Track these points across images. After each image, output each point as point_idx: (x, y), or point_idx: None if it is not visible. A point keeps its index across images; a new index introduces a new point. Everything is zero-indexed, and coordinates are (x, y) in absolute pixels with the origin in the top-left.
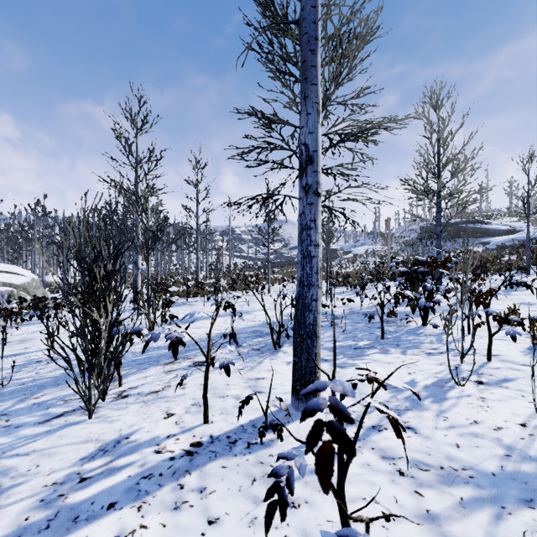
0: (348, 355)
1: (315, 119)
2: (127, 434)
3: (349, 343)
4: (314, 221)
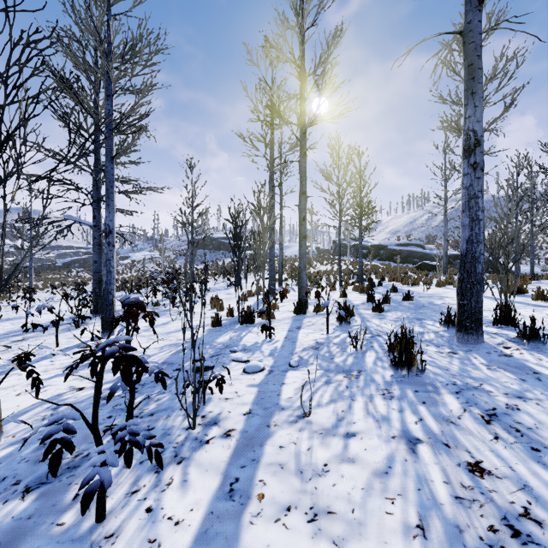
0: None
1: (113, 215)
2: (11, 358)
3: None
4: (113, 257)
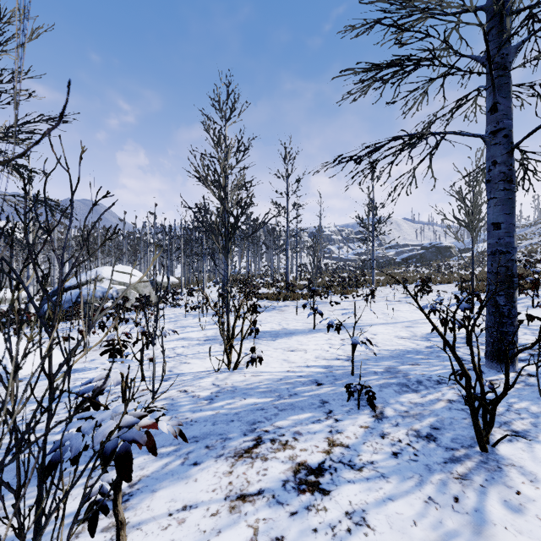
0: None
1: None
2: None
3: None
4: None
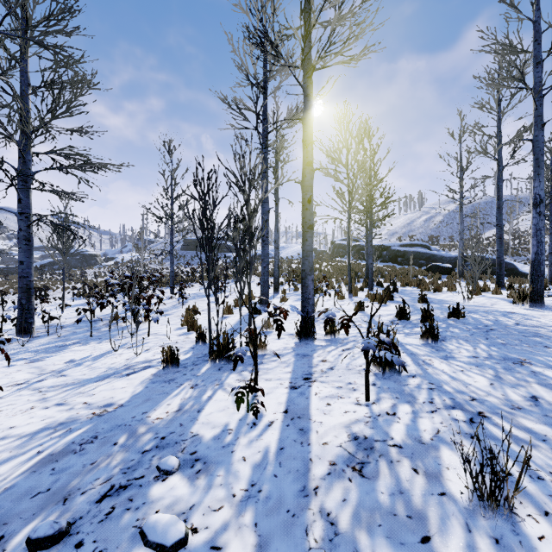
0: (50, 352)
1: None
2: None
3: (58, 344)
4: None
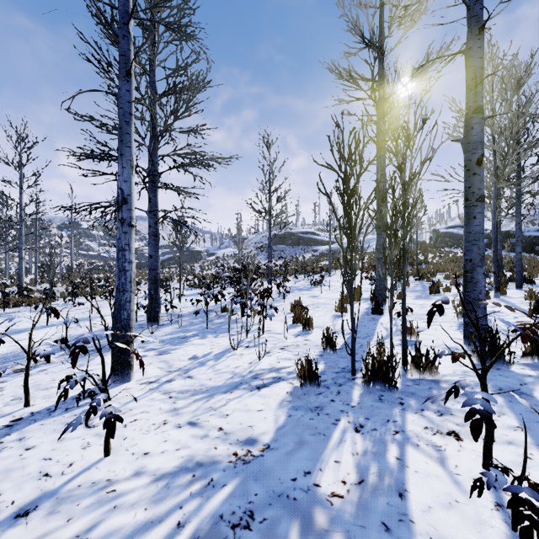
0: (174, 343)
1: (129, 172)
2: None
3: (180, 335)
4: (128, 245)
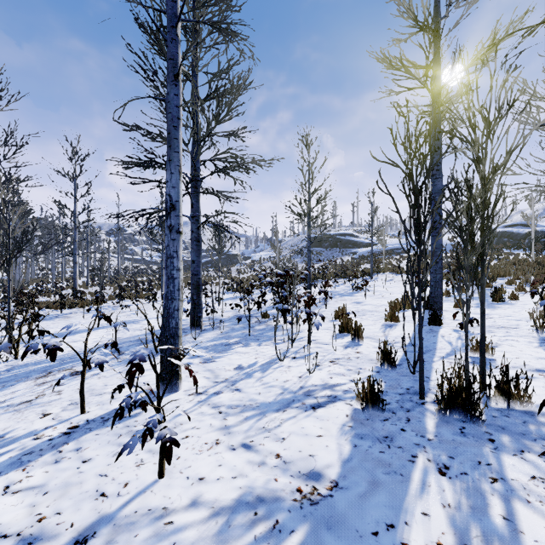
0: (218, 350)
1: (177, 178)
2: (1, 435)
3: (222, 342)
4: (176, 252)
